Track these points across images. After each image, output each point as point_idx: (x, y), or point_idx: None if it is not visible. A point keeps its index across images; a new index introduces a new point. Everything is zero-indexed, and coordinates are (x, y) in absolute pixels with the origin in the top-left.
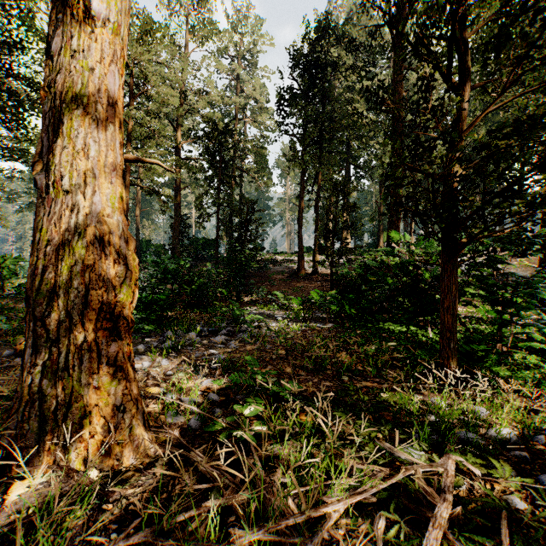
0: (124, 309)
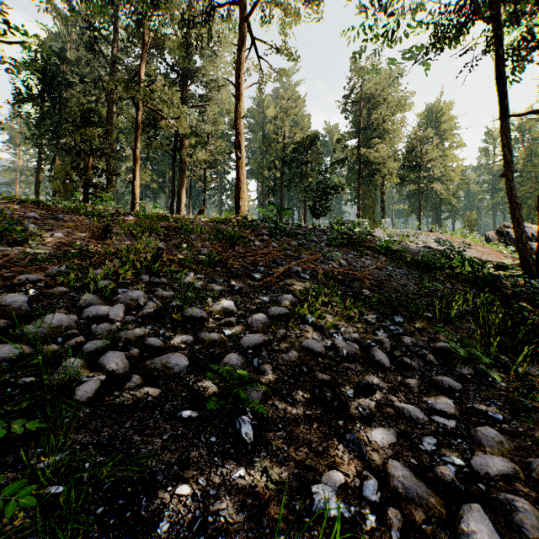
0: None
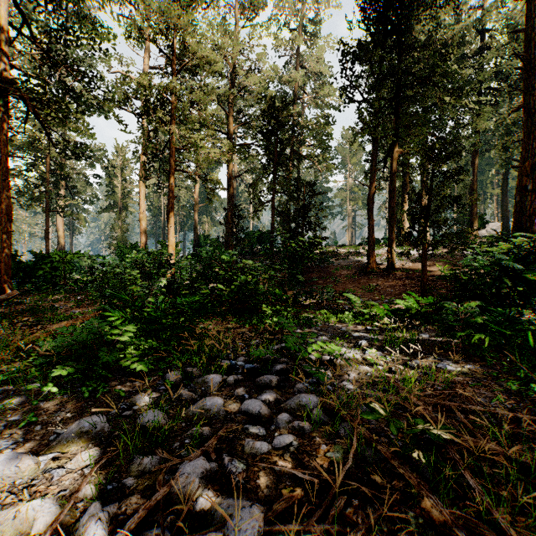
0: None
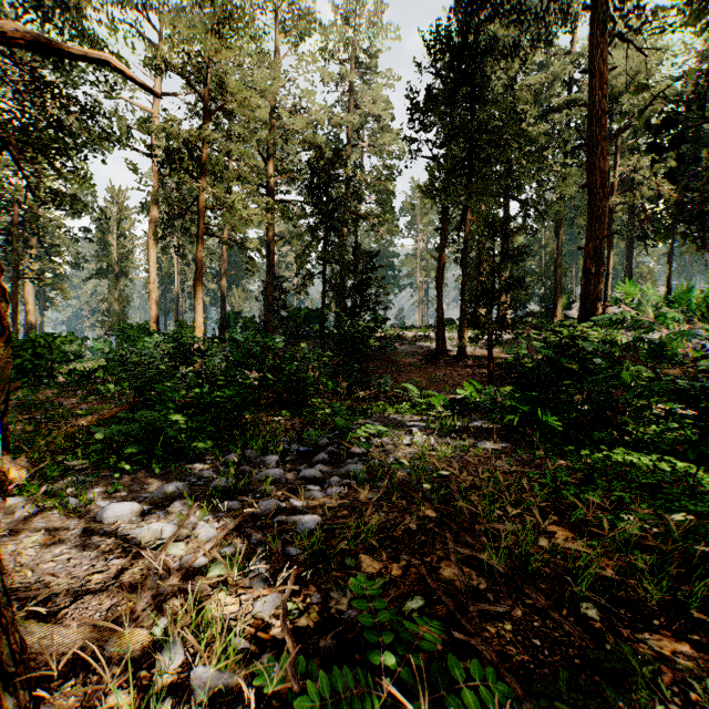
0: None
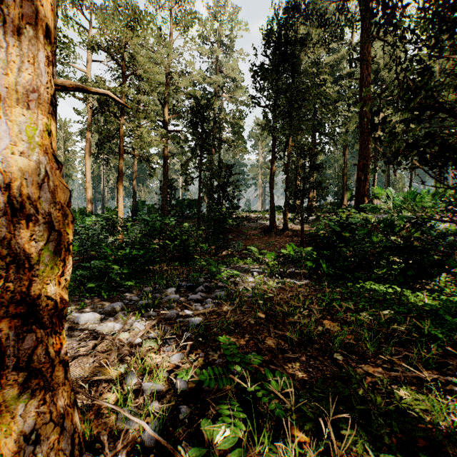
0: (47, 285)
